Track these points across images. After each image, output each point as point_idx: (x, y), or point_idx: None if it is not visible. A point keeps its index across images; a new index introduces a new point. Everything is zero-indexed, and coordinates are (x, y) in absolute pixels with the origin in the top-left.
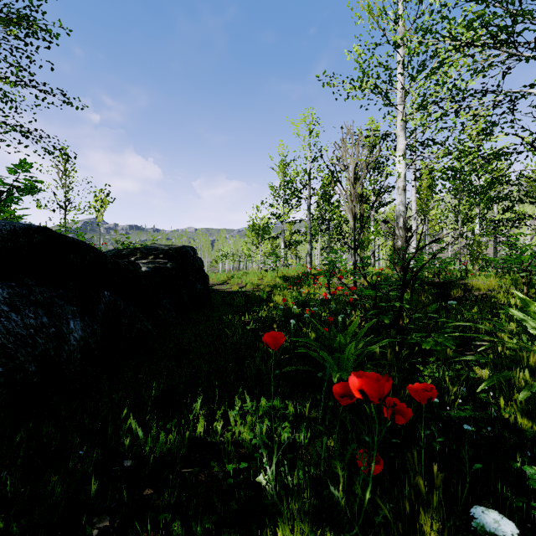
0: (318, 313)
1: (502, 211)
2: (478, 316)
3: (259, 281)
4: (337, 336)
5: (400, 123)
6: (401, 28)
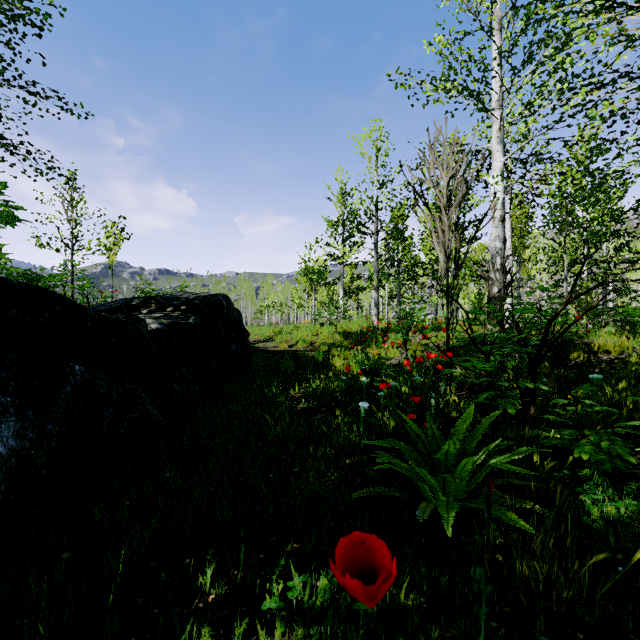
0: (396, 388)
1: (614, 250)
2: (628, 394)
3: (313, 338)
4: (439, 436)
5: (497, 134)
6: (498, 10)
